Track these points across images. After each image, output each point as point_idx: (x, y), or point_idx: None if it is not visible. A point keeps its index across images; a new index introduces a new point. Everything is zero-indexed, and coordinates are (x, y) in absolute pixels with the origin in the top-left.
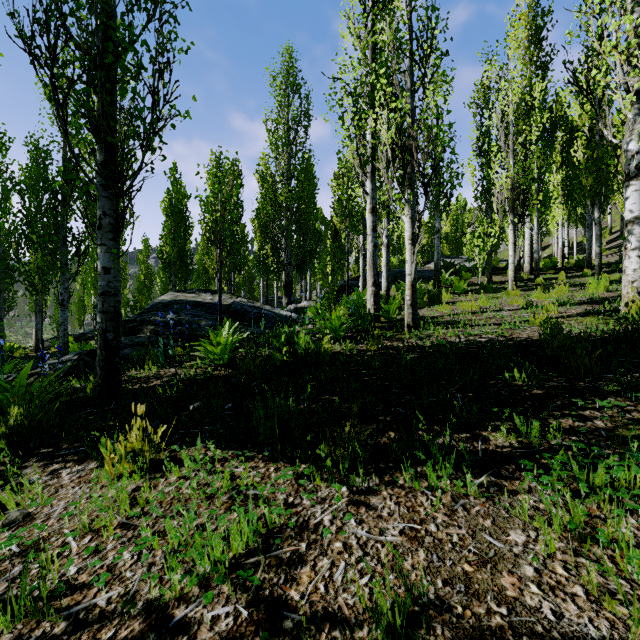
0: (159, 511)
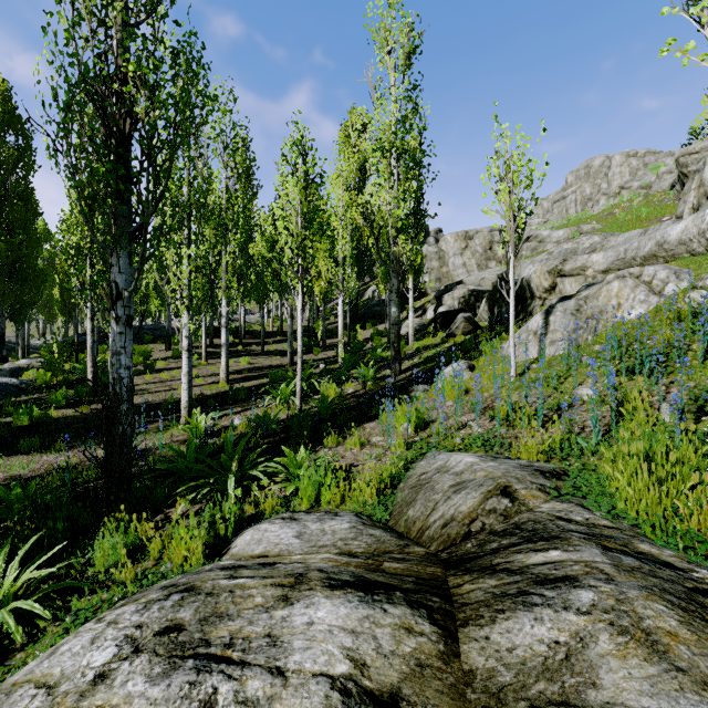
0: None
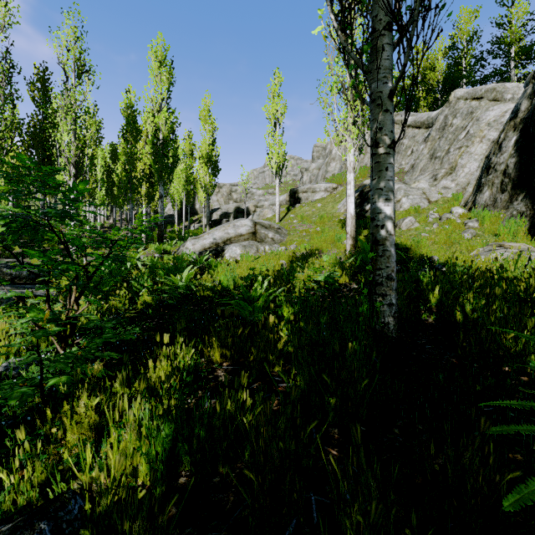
0: None
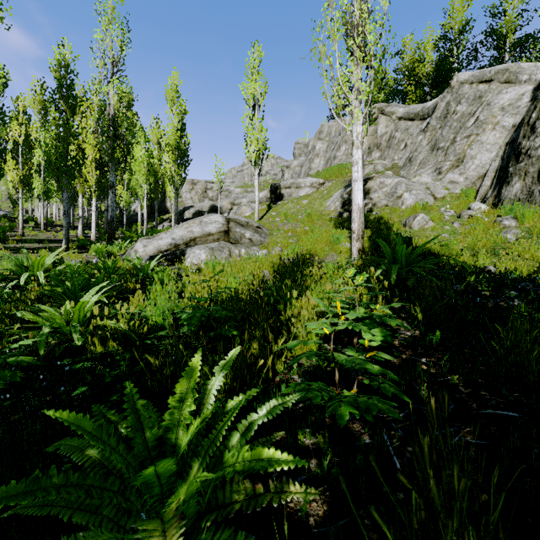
0: (29, 245)
